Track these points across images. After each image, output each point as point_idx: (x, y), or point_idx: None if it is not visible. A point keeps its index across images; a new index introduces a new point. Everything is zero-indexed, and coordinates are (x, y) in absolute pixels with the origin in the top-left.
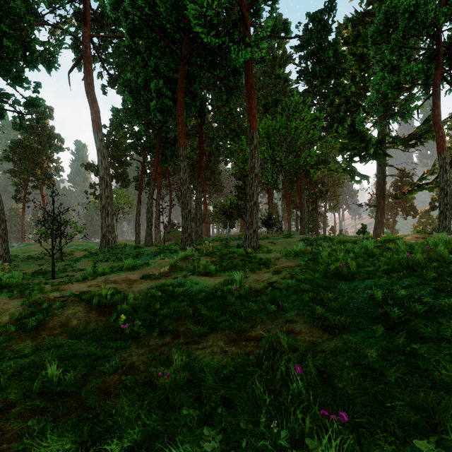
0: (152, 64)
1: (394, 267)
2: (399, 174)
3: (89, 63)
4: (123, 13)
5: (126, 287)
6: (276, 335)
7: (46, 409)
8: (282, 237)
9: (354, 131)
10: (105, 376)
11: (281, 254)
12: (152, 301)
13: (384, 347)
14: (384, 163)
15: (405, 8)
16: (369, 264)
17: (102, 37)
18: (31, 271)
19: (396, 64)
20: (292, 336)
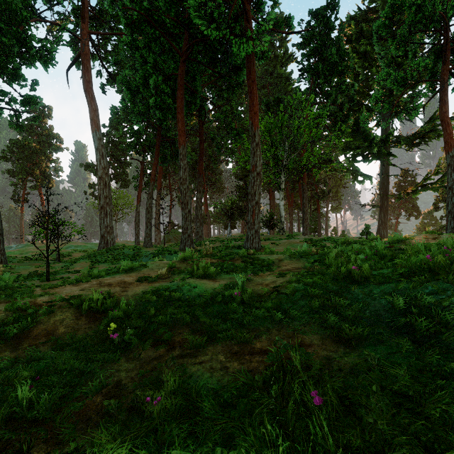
0: (151, 60)
1: (413, 270)
2: (402, 174)
3: (87, 61)
4: (121, 8)
5: (120, 290)
6: (284, 347)
7: (11, 442)
8: (285, 238)
9: (358, 130)
10: (87, 397)
11: (284, 255)
12: (146, 306)
13: (415, 367)
14: (387, 163)
15: (411, 1)
16: (383, 266)
17: (101, 34)
18: (26, 273)
19: (400, 62)
20: (303, 349)
